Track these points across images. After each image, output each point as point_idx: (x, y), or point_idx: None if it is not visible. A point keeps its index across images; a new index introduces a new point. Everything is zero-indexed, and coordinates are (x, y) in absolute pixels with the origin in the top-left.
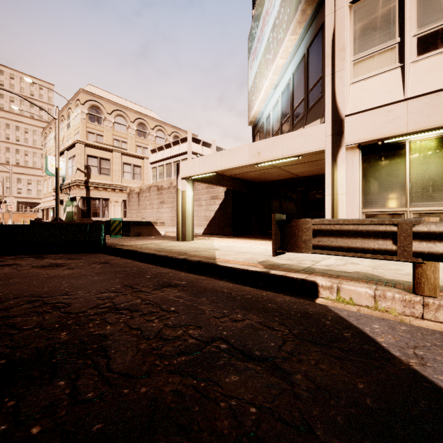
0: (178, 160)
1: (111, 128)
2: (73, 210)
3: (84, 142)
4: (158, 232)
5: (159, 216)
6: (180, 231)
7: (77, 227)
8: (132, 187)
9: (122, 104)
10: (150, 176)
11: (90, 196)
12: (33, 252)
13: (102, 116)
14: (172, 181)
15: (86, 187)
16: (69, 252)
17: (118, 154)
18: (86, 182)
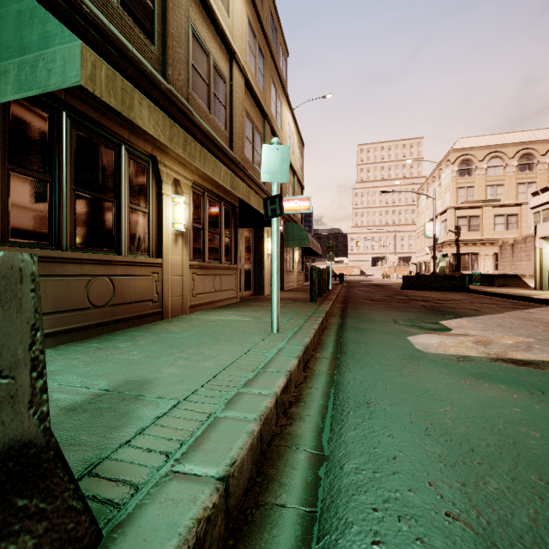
0: None
1: (482, 175)
2: (445, 264)
3: (454, 206)
4: (526, 284)
5: None
6: (537, 282)
7: (451, 277)
8: (504, 238)
9: (497, 142)
10: (530, 223)
11: (459, 252)
12: (430, 289)
13: (472, 167)
14: None
15: (456, 245)
16: (447, 291)
17: (487, 208)
18: (456, 240)
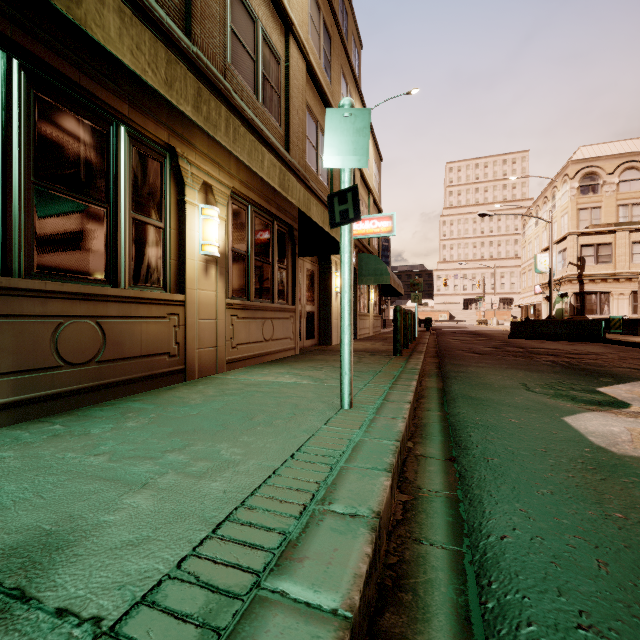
0: None
1: (612, 192)
2: (563, 307)
3: (576, 232)
4: None
5: None
6: None
7: (580, 323)
8: None
9: (632, 148)
10: None
11: (583, 291)
12: (549, 339)
13: (598, 182)
14: None
15: (578, 281)
16: (574, 341)
17: (622, 233)
18: (578, 276)
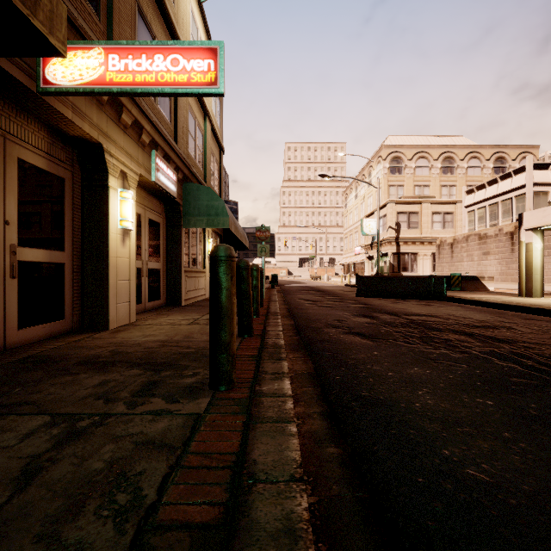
0: (508, 198)
1: (411, 175)
2: (382, 265)
3: (394, 200)
4: (485, 287)
5: (481, 269)
6: (523, 286)
7: (424, 280)
8: (443, 237)
9: (422, 143)
10: (464, 222)
11: (399, 252)
12: (395, 297)
13: (402, 165)
14: (501, 227)
15: (396, 243)
16: (419, 299)
17: (426, 204)
18: (396, 238)
